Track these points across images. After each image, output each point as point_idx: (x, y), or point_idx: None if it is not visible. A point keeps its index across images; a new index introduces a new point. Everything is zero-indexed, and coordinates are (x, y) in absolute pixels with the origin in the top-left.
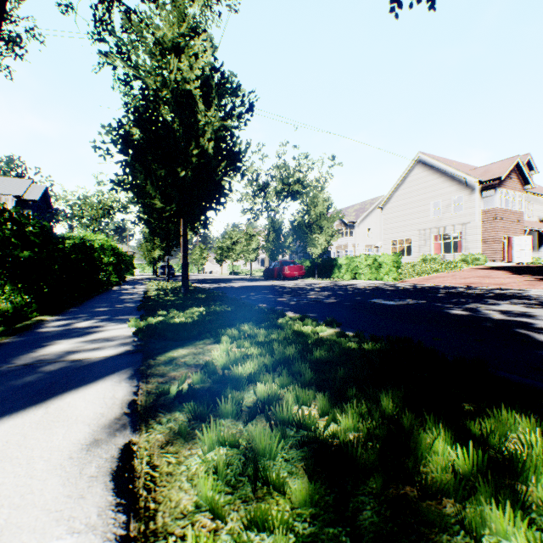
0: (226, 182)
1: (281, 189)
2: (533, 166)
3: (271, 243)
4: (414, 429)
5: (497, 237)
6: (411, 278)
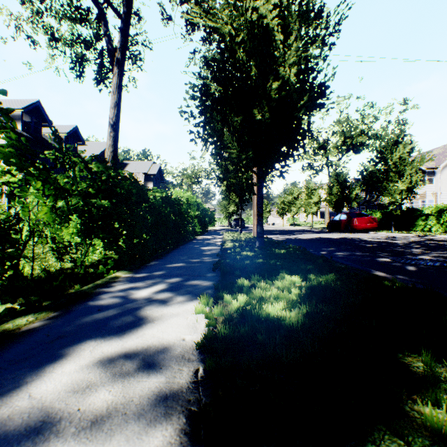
0: (306, 120)
1: (341, 144)
2: None
3: (335, 196)
4: None
5: None
6: None
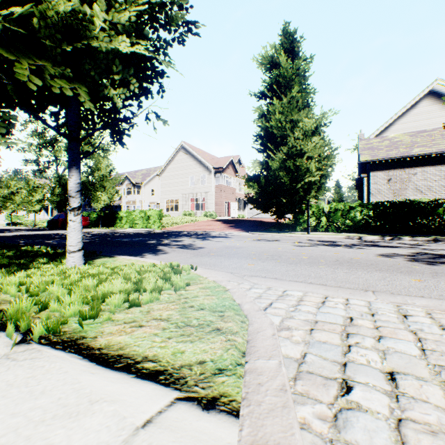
0: None
1: None
2: (241, 163)
3: (58, 196)
4: (36, 259)
5: (222, 202)
6: (170, 227)
